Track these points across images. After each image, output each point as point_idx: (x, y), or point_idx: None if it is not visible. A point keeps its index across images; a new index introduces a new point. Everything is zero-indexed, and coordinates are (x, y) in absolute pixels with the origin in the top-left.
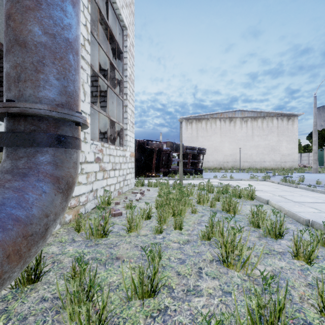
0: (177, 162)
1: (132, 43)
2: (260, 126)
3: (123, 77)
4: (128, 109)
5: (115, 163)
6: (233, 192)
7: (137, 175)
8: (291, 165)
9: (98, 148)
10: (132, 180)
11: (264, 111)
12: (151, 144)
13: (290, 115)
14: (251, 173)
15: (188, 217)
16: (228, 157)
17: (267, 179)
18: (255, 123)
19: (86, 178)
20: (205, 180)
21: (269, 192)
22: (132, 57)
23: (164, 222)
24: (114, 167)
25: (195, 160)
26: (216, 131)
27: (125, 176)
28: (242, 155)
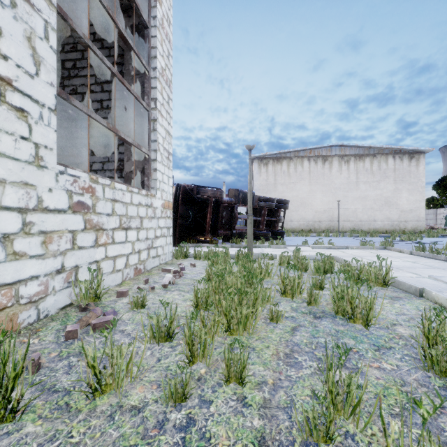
0: (246, 221)
1: (167, 17)
2: (368, 168)
3: (148, 69)
4: (159, 127)
5: (127, 217)
6: (347, 270)
7: (182, 240)
8: (414, 226)
9: (80, 183)
10: (167, 248)
11: (375, 147)
12: (204, 191)
13: (414, 151)
14: (357, 238)
15: (261, 334)
16: (320, 214)
17: (389, 246)
18: (360, 164)
19: (41, 244)
20: (289, 248)
21: (406, 269)
22: (168, 40)
23: (201, 354)
24: (124, 225)
25: (273, 217)
26: (302, 176)
27: (151, 241)
28: (342, 211)
